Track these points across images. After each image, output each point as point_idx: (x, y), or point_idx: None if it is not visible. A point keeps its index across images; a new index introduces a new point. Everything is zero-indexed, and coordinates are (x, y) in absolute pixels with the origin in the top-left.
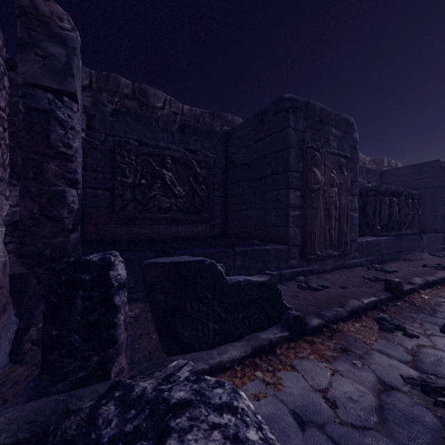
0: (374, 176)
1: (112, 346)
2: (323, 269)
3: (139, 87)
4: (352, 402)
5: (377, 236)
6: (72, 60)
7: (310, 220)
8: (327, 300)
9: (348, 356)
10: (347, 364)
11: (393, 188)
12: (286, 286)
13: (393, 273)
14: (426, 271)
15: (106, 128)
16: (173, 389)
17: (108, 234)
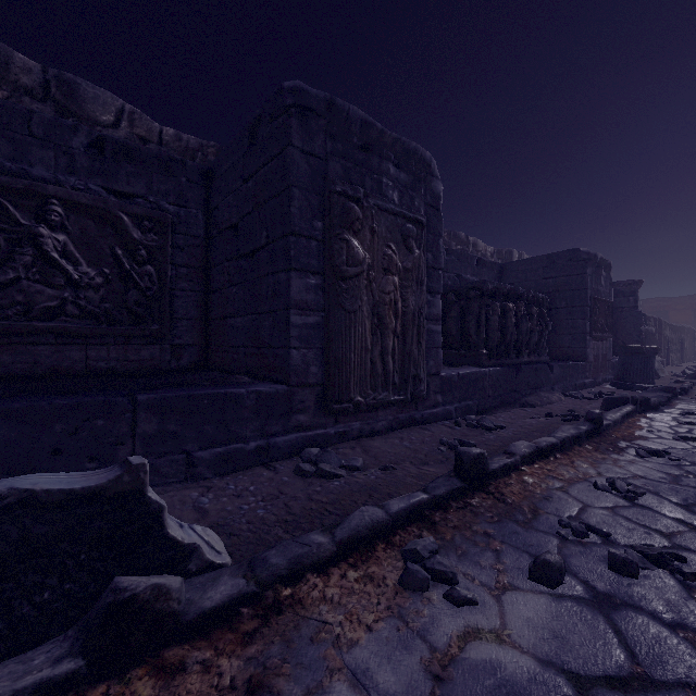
0: (490, 272)
1: None
2: (371, 429)
3: (58, 77)
4: None
5: (482, 366)
6: None
7: (339, 335)
8: (326, 506)
9: None
10: None
11: (507, 287)
12: (275, 470)
13: (493, 431)
14: (548, 425)
15: None
16: None
17: None
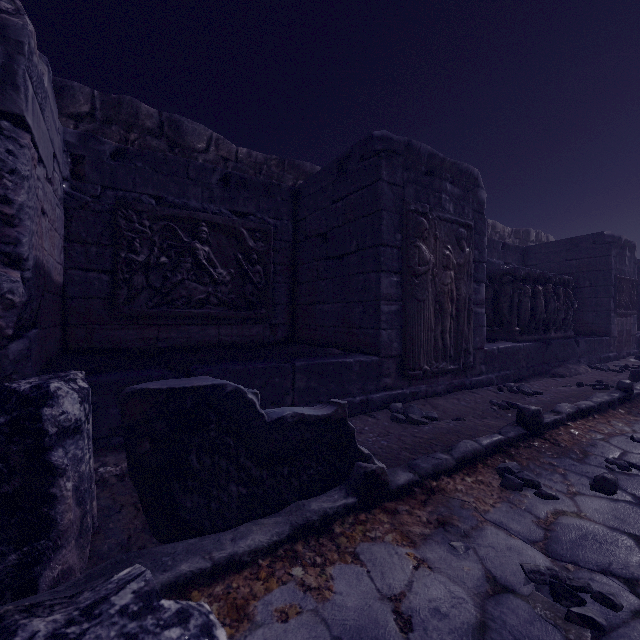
0: (514, 255)
1: (44, 535)
2: (433, 391)
3: (169, 118)
4: (438, 618)
5: (515, 342)
6: (16, 62)
7: (413, 319)
8: (430, 441)
9: (446, 534)
10: (442, 548)
11: (537, 272)
12: (375, 417)
13: (533, 396)
14: (581, 392)
15: (104, 178)
16: (86, 635)
17: (108, 340)
